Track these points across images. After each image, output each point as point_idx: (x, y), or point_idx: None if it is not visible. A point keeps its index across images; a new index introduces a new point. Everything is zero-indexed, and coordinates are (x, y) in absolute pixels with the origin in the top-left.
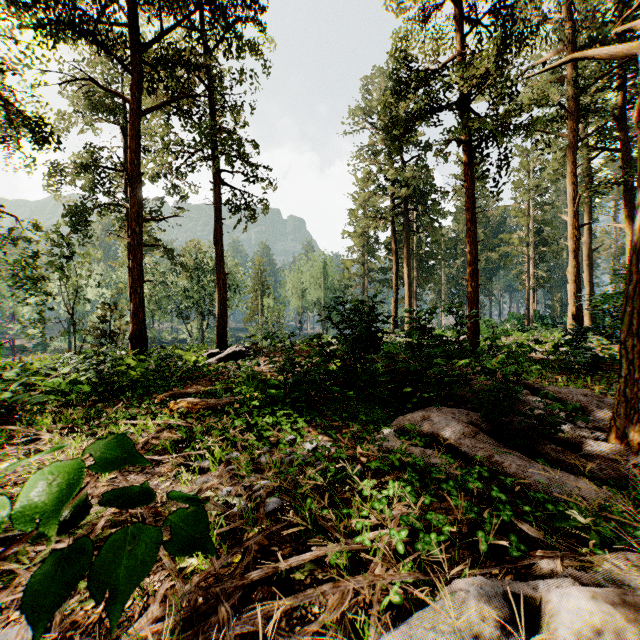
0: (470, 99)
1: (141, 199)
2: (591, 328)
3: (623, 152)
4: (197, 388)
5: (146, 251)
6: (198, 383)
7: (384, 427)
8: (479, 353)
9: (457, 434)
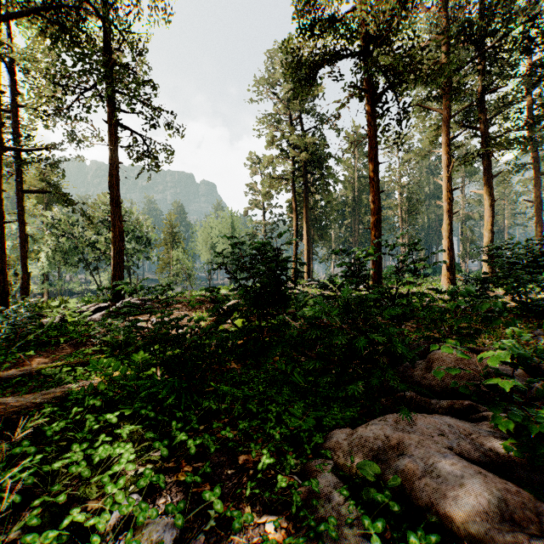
0: (377, 44)
1: (0, 122)
2: (481, 277)
3: (483, 130)
4: (30, 366)
5: (52, 202)
6: (54, 351)
7: (314, 458)
8: (432, 311)
9: (496, 518)
